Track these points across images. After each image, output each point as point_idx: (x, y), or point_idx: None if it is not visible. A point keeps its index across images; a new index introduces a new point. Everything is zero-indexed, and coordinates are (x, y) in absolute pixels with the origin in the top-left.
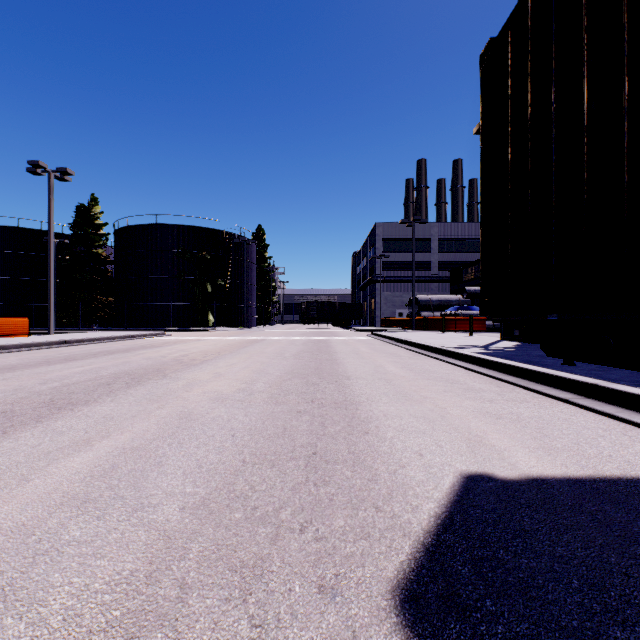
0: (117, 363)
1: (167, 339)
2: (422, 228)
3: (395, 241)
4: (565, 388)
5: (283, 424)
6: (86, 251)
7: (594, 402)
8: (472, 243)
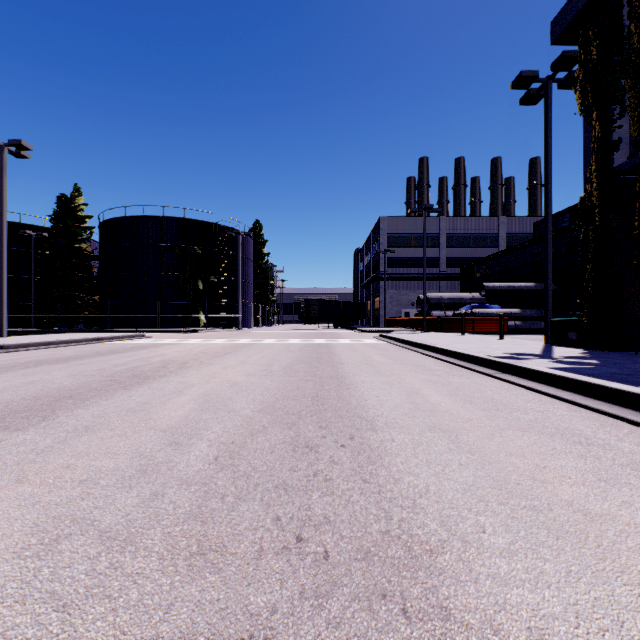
0: (14, 384)
1: (140, 342)
2: (429, 222)
3: (401, 236)
4: None
5: None
6: (68, 246)
7: None
8: (483, 238)
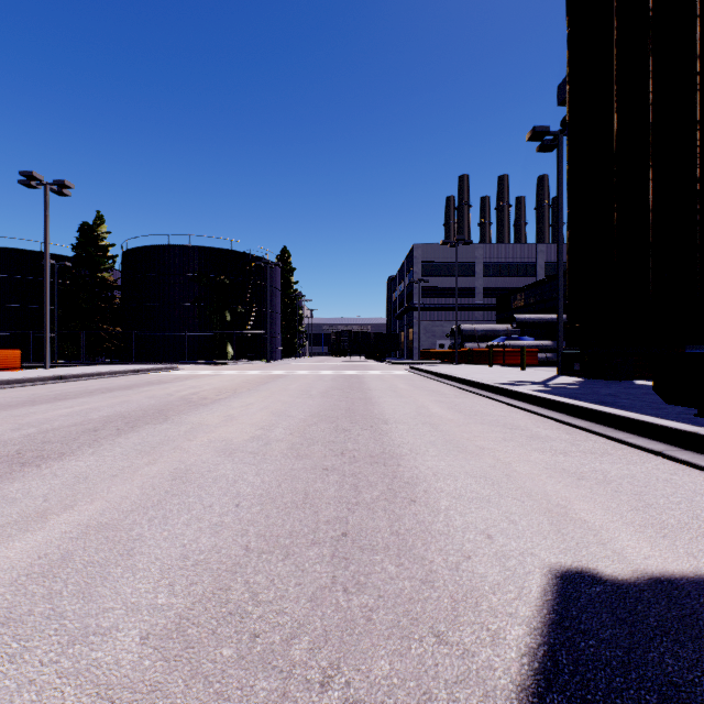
0: (114, 403)
1: (179, 374)
2: (465, 250)
3: (435, 264)
4: (653, 436)
5: (304, 487)
6: (91, 275)
7: (696, 456)
8: (521, 266)
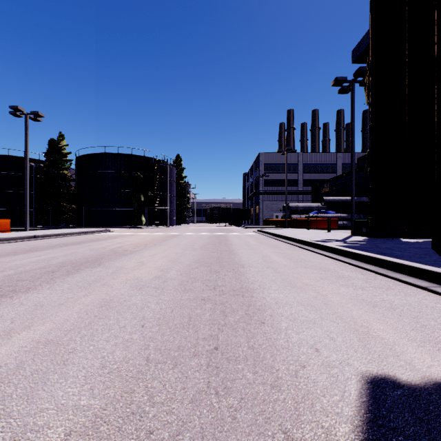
0: (67, 253)
1: (110, 234)
2: (292, 156)
3: (273, 165)
4: (420, 276)
5: (189, 313)
6: (56, 172)
7: None
8: (327, 167)
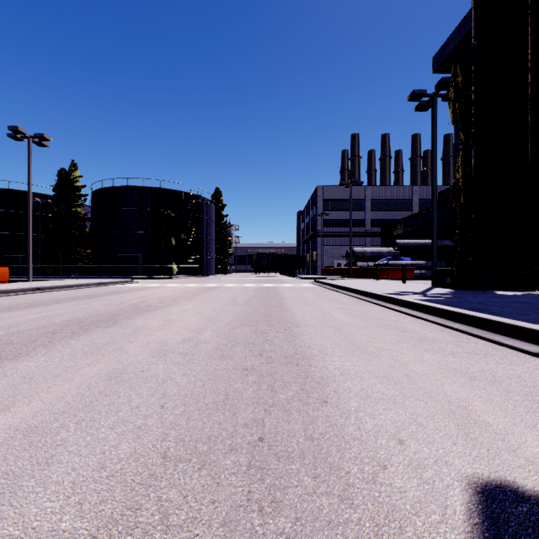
0: (75, 309)
1: (133, 286)
2: (357, 190)
3: (334, 201)
4: (526, 339)
5: (225, 387)
6: (67, 210)
7: None
8: (400, 203)
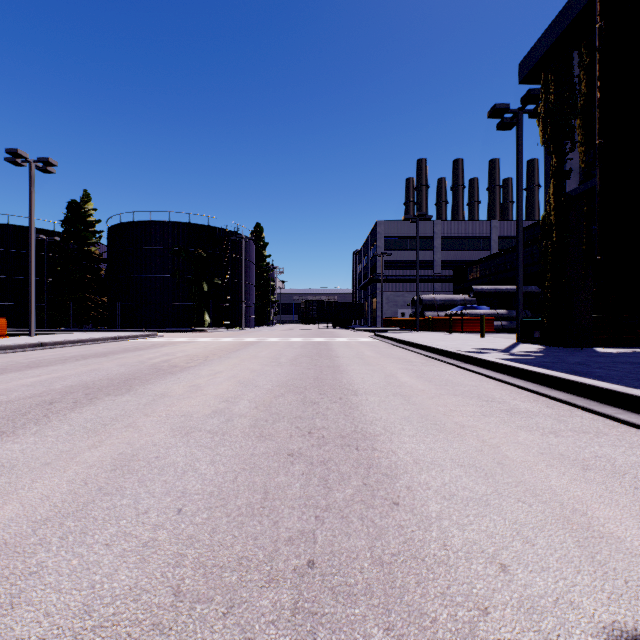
0: (83, 371)
1: (156, 341)
2: (425, 226)
3: (397, 239)
4: None
5: (264, 482)
6: (78, 249)
7: None
8: (476, 241)
